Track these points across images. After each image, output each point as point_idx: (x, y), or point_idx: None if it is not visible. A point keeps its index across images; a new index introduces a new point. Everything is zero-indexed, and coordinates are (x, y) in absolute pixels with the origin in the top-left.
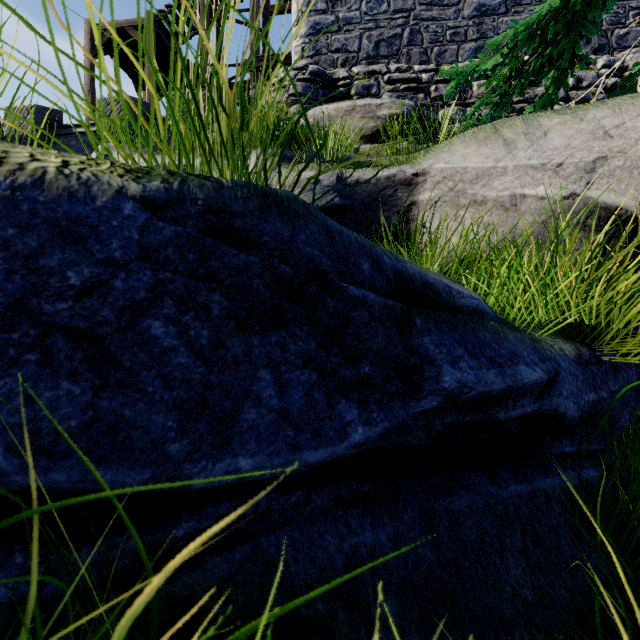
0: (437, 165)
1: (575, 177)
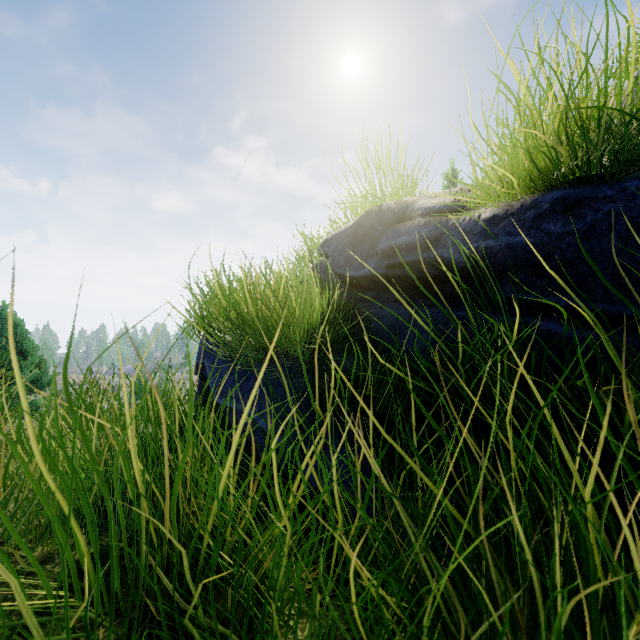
0: None
1: None
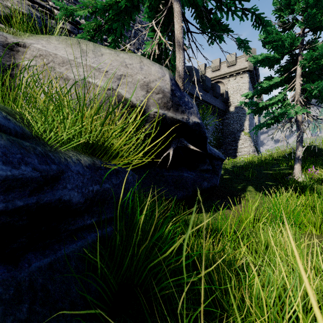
0: (36, 45)
1: (113, 80)
